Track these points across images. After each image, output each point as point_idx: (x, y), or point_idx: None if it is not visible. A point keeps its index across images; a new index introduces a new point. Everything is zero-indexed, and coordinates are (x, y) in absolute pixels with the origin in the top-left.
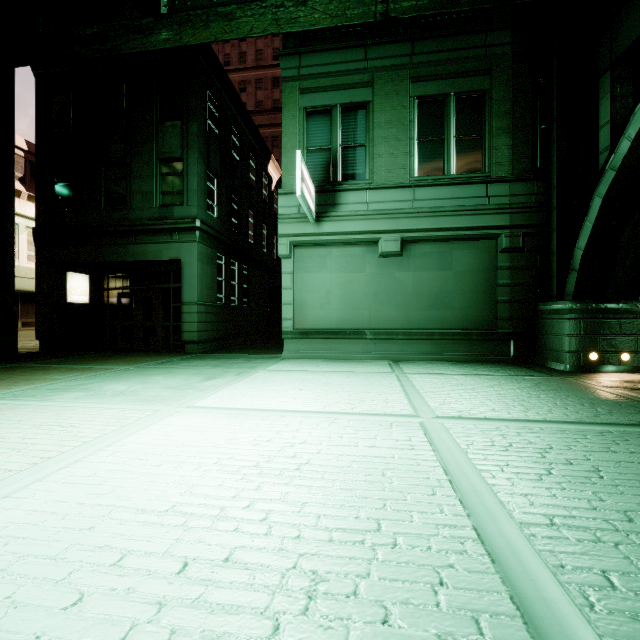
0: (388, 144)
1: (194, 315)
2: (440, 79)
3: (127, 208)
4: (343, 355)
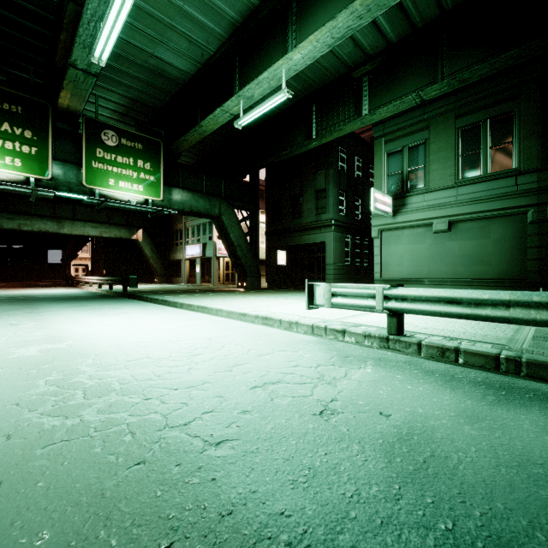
0: (439, 162)
1: (331, 270)
2: (478, 111)
3: (301, 218)
4: None
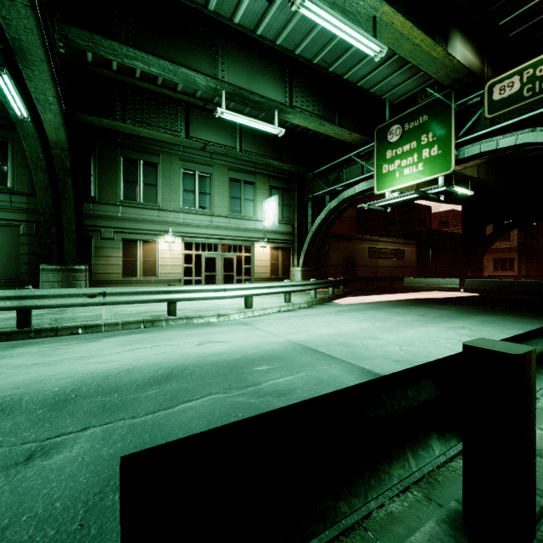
0: None
1: None
2: None
3: None
4: None
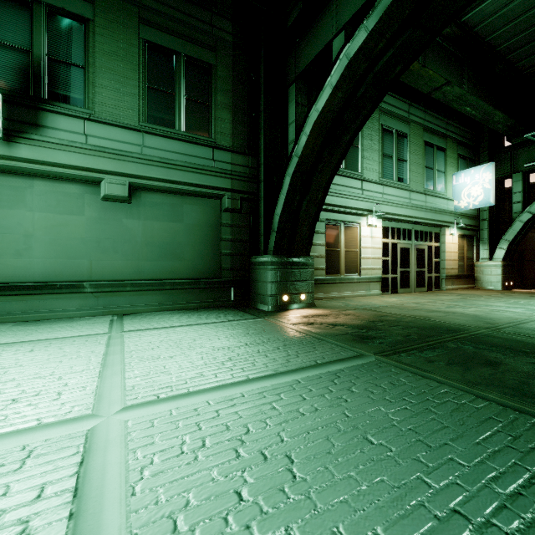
0: (114, 77)
1: None
2: (171, 34)
3: None
4: (51, 314)
